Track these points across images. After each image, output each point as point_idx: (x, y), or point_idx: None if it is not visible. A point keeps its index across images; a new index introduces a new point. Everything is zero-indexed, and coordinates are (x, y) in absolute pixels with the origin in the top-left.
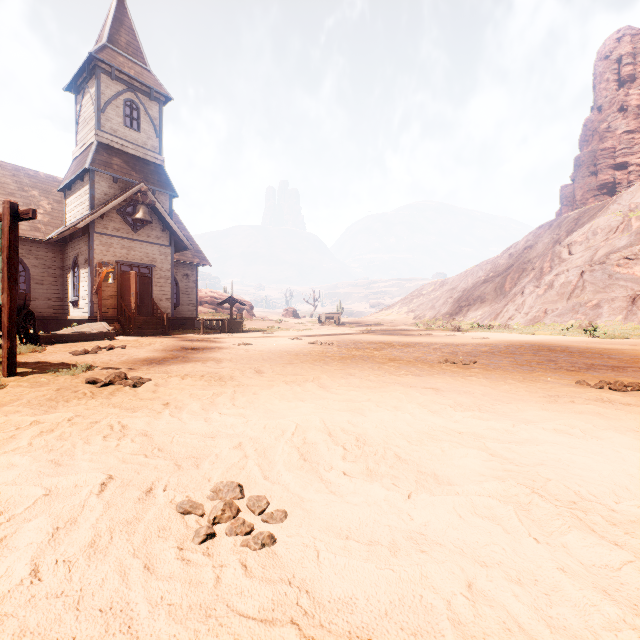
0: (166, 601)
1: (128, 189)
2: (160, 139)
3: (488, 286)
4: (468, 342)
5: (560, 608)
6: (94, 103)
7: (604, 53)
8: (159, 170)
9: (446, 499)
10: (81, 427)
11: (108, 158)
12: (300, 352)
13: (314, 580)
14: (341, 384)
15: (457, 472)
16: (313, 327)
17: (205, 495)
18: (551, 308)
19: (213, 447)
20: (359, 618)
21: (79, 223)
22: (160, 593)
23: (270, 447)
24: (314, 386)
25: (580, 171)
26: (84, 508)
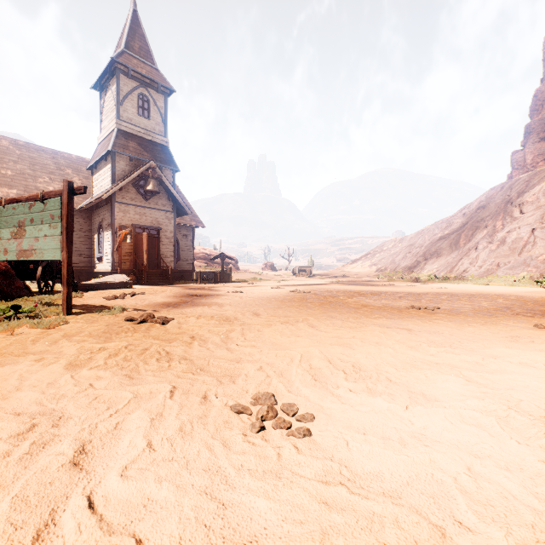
0: (245, 467)
1: (141, 166)
2: (165, 124)
3: (444, 242)
4: (428, 291)
5: (544, 487)
6: (115, 98)
7: None
8: (165, 150)
9: (438, 410)
10: (137, 352)
11: (125, 142)
12: (284, 299)
13: (348, 460)
14: (327, 324)
15: (441, 392)
16: (289, 278)
17: (248, 401)
18: (503, 262)
19: (241, 369)
20: (388, 485)
21: (104, 195)
22: (240, 462)
23: (284, 370)
24: (305, 325)
25: (530, 137)
26: (165, 407)
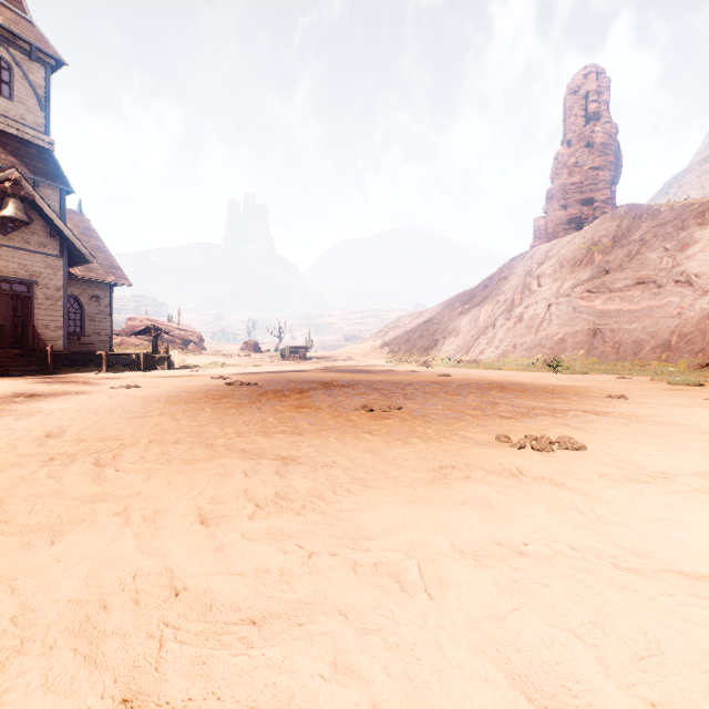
0: None
1: None
2: (47, 114)
3: (463, 318)
4: (423, 380)
5: None
6: None
7: (573, 88)
8: (45, 155)
9: None
10: None
11: None
12: (190, 397)
13: None
14: (147, 457)
15: None
16: (270, 363)
17: None
18: (520, 342)
19: None
20: None
21: None
22: None
23: None
24: (84, 465)
25: (552, 204)
26: None
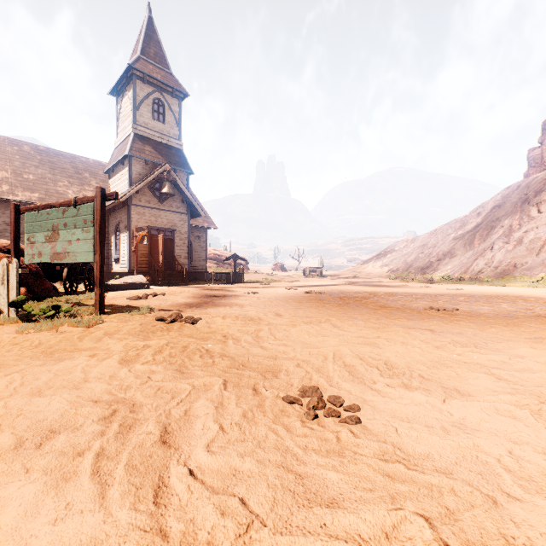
0: (309, 448)
1: (156, 169)
2: (179, 128)
3: (457, 242)
4: (444, 292)
5: None
6: (131, 103)
7: None
8: (179, 153)
9: (474, 404)
10: (179, 349)
11: (141, 146)
12: (301, 300)
13: (399, 443)
14: (350, 325)
15: (473, 388)
16: (300, 279)
17: (296, 394)
18: (520, 262)
19: (280, 365)
20: (439, 464)
21: (121, 198)
22: (304, 443)
23: (321, 367)
24: (329, 326)
25: None
26: (223, 397)
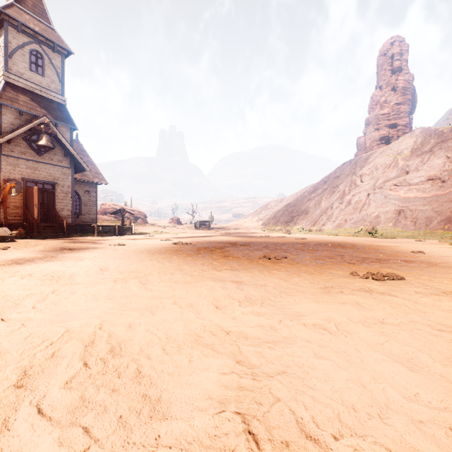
0: None
1: (32, 121)
2: (62, 83)
3: (311, 203)
4: (291, 241)
5: None
6: (2, 49)
7: (383, 51)
8: (61, 108)
9: None
10: None
11: (15, 95)
12: (159, 251)
13: None
14: (163, 280)
15: (186, 394)
16: (189, 231)
17: None
18: (349, 218)
19: None
20: None
21: None
22: None
23: (4, 366)
24: (136, 283)
25: (369, 128)
26: None
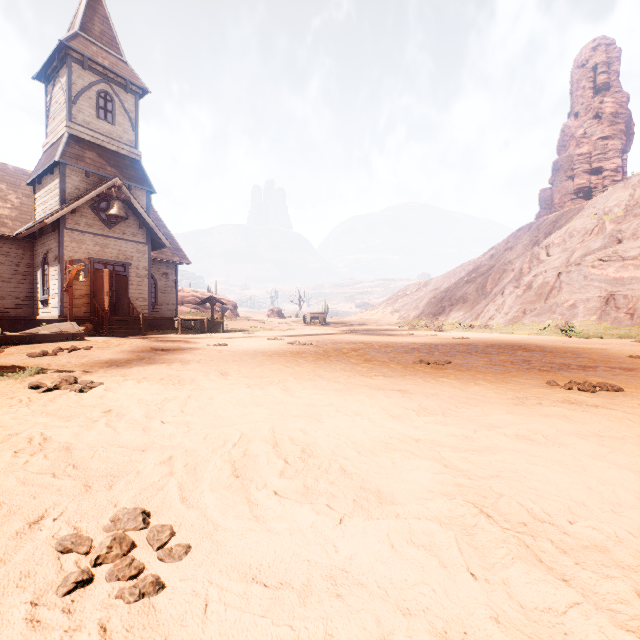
0: None
1: (101, 184)
2: (136, 133)
3: (470, 286)
4: (447, 342)
5: None
6: (65, 93)
7: (580, 61)
8: (135, 165)
9: (381, 524)
10: None
11: (80, 151)
12: (275, 353)
13: None
14: (306, 387)
15: (404, 488)
16: (297, 327)
17: (101, 525)
18: (530, 308)
19: (138, 462)
20: None
21: (48, 218)
22: None
23: (204, 461)
24: (277, 389)
25: (558, 175)
26: None
